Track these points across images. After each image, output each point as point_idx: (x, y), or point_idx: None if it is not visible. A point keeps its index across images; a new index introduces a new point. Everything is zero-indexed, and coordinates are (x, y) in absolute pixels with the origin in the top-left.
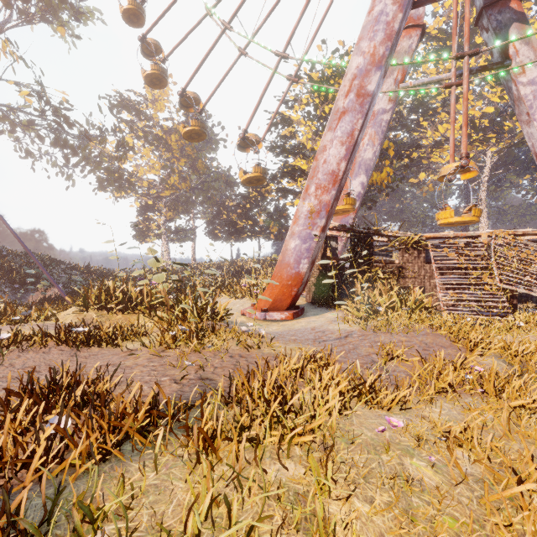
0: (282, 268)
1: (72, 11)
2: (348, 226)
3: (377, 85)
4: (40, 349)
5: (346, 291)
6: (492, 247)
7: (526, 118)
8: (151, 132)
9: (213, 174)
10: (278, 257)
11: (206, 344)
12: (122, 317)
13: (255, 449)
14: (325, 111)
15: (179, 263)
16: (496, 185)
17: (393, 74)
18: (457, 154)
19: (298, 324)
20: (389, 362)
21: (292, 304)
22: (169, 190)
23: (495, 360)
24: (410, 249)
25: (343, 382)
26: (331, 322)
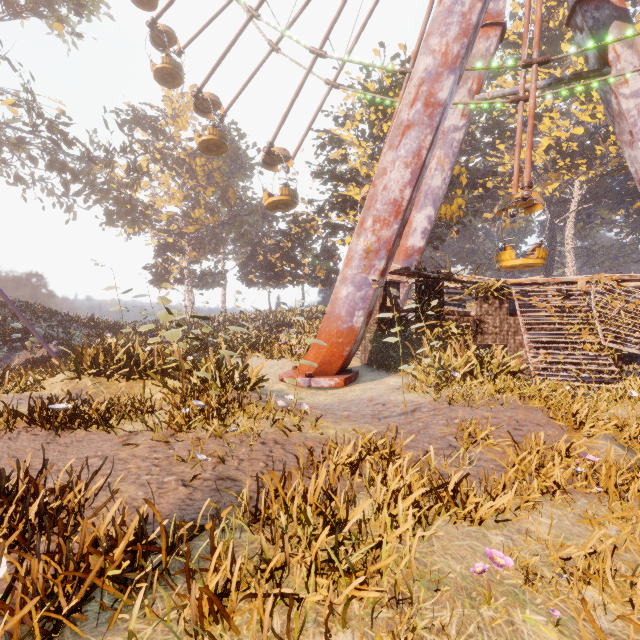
0: (331, 321)
1: (71, 3)
2: (413, 269)
3: (451, 92)
4: (5, 433)
5: (411, 350)
6: (593, 296)
7: (628, 138)
8: (171, 154)
9: (247, 207)
10: (325, 306)
11: (231, 425)
12: (127, 385)
13: (290, 620)
14: (383, 129)
15: (198, 315)
16: (584, 221)
17: (467, 83)
18: (540, 184)
19: (351, 393)
20: (472, 447)
21: (343, 366)
22: (193, 225)
23: (607, 442)
24: (490, 298)
25: (416, 484)
26: (393, 391)
